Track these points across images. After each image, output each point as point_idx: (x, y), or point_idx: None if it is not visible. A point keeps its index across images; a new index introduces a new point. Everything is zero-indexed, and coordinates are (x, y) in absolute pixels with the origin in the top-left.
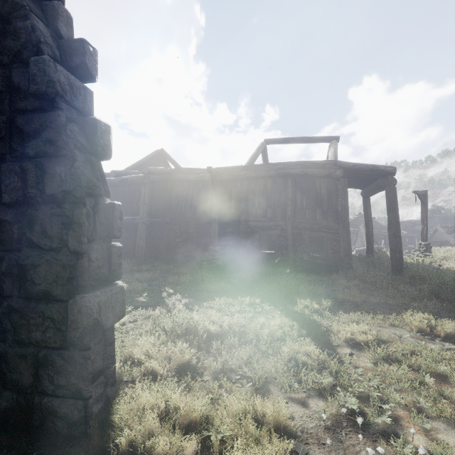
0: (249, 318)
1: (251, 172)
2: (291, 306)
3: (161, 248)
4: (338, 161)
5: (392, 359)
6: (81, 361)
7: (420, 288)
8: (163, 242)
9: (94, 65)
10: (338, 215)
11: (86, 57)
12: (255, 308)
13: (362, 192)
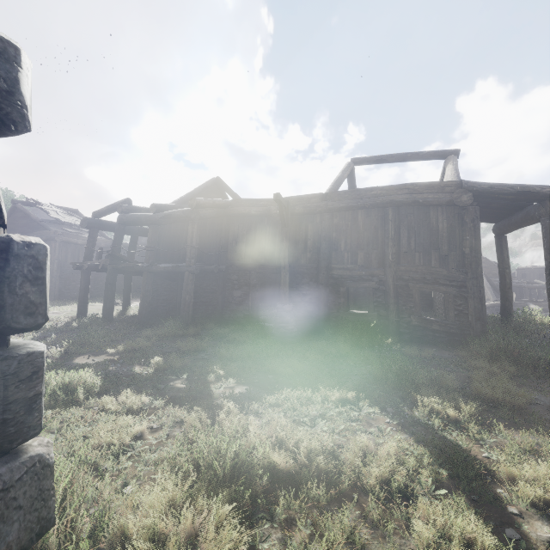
0: (341, 432)
1: (334, 201)
2: (407, 408)
3: (214, 304)
4: (465, 182)
5: None
6: None
7: None
8: (217, 296)
9: None
10: (464, 260)
11: None
12: (348, 410)
13: (496, 227)
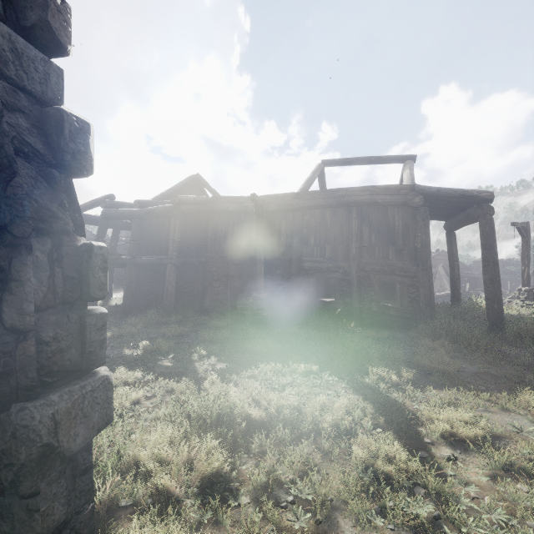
0: (305, 395)
1: (305, 200)
2: (360, 377)
3: (195, 294)
4: (417, 186)
5: (517, 469)
6: (22, 516)
7: (531, 352)
8: (197, 286)
9: (63, 28)
10: (416, 253)
11: (48, 12)
12: (312, 379)
13: (446, 224)
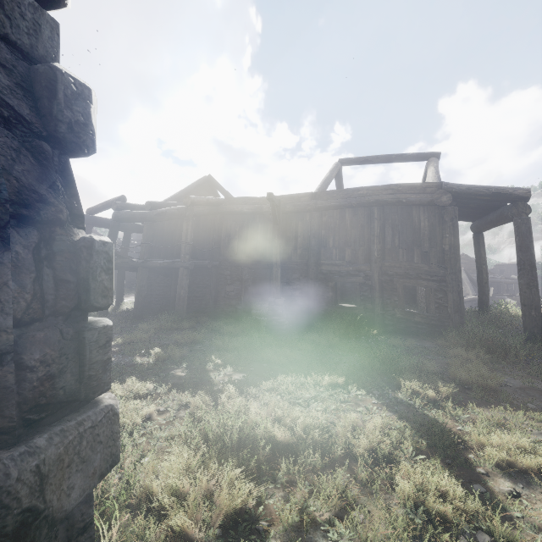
0: (332, 411)
1: (323, 200)
2: (391, 391)
3: (207, 299)
4: (445, 183)
5: None
6: None
7: None
8: (210, 291)
9: None
10: (444, 256)
11: None
12: (338, 393)
13: (474, 225)
